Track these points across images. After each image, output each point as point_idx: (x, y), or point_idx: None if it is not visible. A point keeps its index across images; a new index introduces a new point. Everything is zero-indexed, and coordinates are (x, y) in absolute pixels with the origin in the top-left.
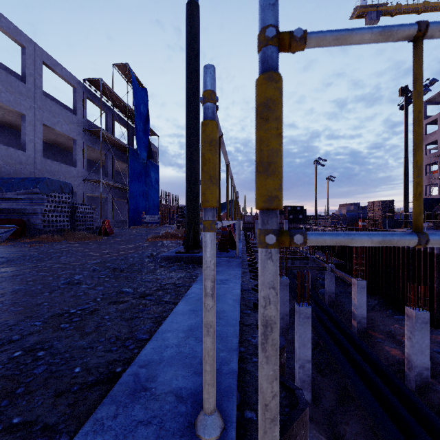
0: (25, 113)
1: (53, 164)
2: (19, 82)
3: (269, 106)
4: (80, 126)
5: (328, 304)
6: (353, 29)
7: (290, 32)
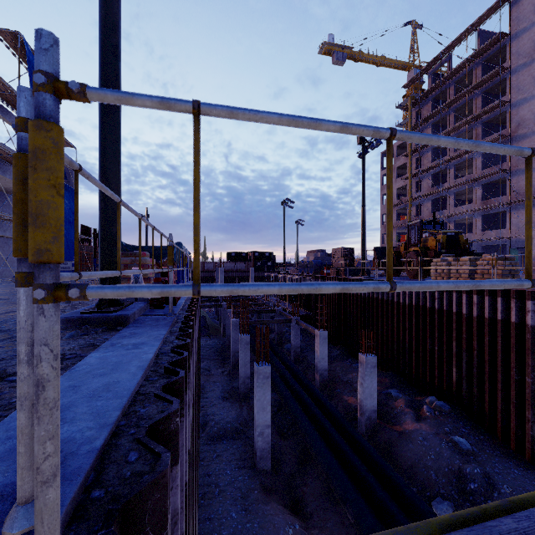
0: None
1: None
2: None
3: (38, 156)
4: None
5: (294, 360)
6: (134, 94)
7: (67, 83)
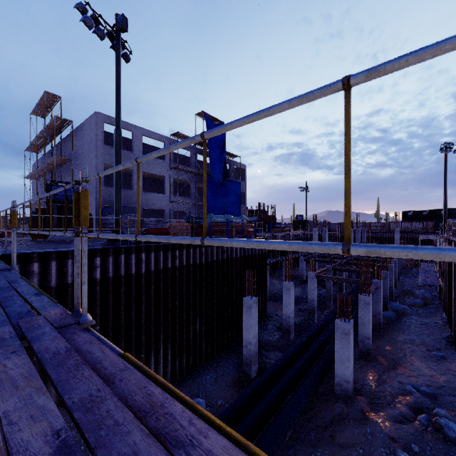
0: (133, 168)
1: (150, 194)
2: (130, 152)
3: None
4: (168, 166)
5: (373, 326)
6: None
7: None
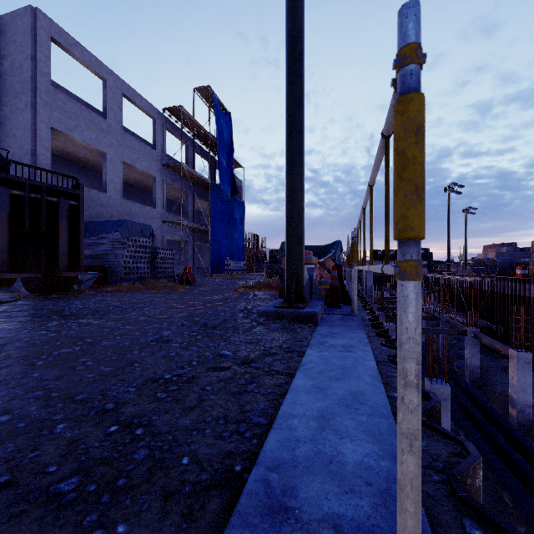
0: (106, 151)
1: (133, 205)
2: (100, 119)
3: None
4: (159, 161)
5: (470, 383)
6: None
7: None
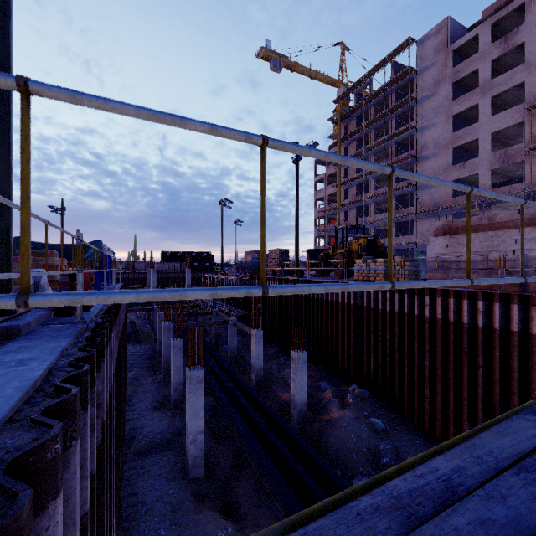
0: None
1: None
2: None
3: None
4: None
5: (231, 362)
6: None
7: None
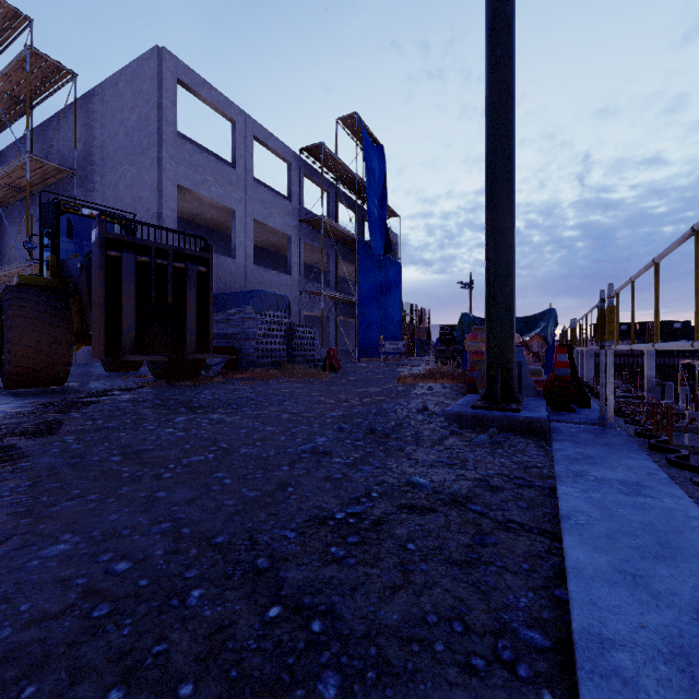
0: (235, 209)
1: (265, 273)
2: (229, 169)
3: None
4: (295, 216)
5: None
6: None
7: None
